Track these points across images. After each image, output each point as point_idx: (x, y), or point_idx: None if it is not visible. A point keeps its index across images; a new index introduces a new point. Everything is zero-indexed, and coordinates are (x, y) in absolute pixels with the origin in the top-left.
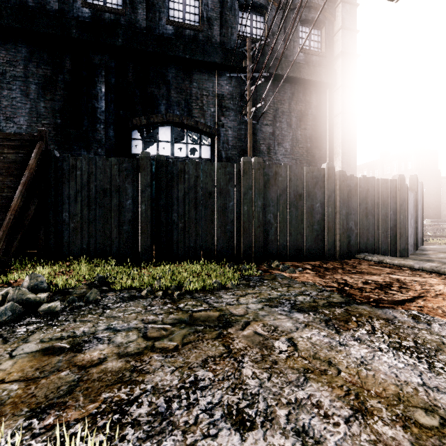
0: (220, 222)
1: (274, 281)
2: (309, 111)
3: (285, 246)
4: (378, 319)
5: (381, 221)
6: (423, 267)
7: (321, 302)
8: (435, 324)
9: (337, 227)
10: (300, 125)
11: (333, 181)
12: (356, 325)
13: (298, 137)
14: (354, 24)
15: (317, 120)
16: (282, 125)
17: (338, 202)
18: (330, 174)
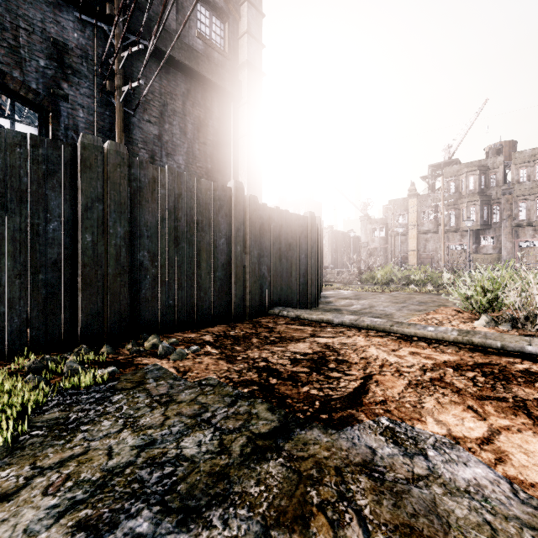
0: (20, 265)
1: (139, 393)
2: (210, 121)
3: (171, 306)
4: (354, 473)
5: (294, 266)
6: (343, 322)
7: (237, 446)
8: (430, 449)
9: (248, 274)
10: (198, 137)
11: (243, 208)
12: (329, 534)
13: (196, 152)
14: (260, 36)
15: (220, 136)
16: (173, 130)
17: (249, 238)
18: (239, 197)
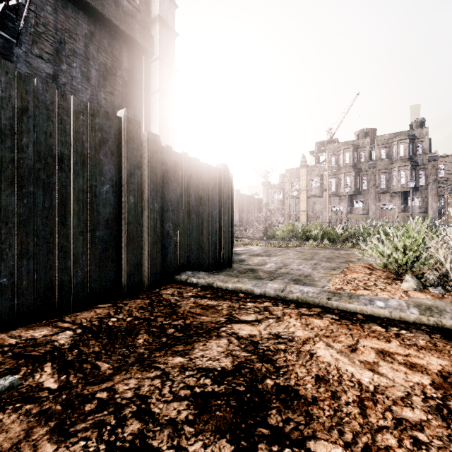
0: None
1: None
2: (119, 71)
3: (4, 287)
4: None
5: (206, 223)
6: (266, 293)
7: None
8: None
9: (146, 232)
10: (104, 85)
11: (138, 147)
12: None
13: (101, 101)
14: None
15: (129, 89)
16: (73, 72)
17: (147, 187)
18: (132, 132)
